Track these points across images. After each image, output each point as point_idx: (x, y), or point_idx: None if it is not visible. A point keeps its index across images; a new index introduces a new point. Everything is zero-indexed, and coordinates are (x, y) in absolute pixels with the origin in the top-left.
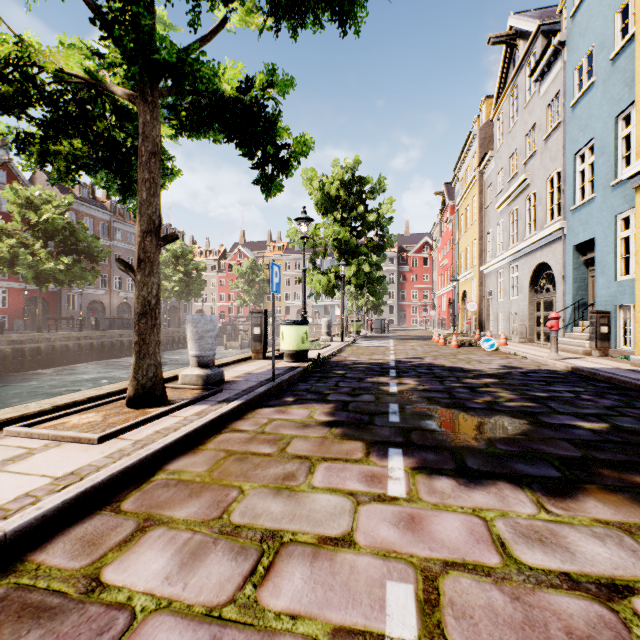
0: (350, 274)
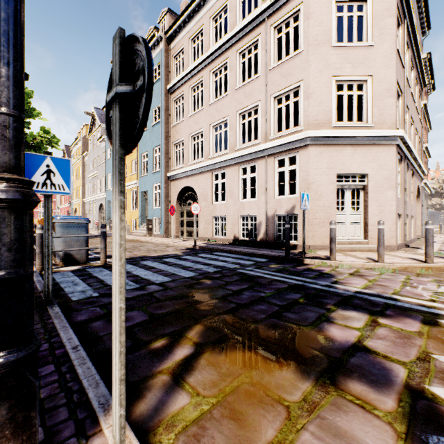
0: None
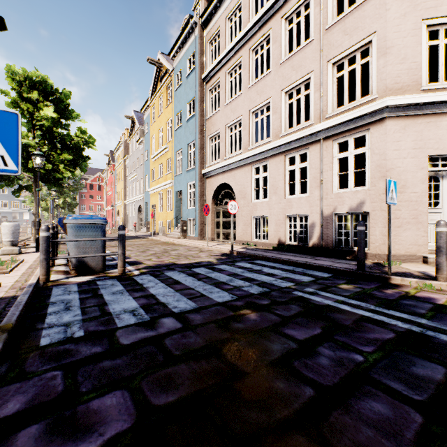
0: (60, 202)
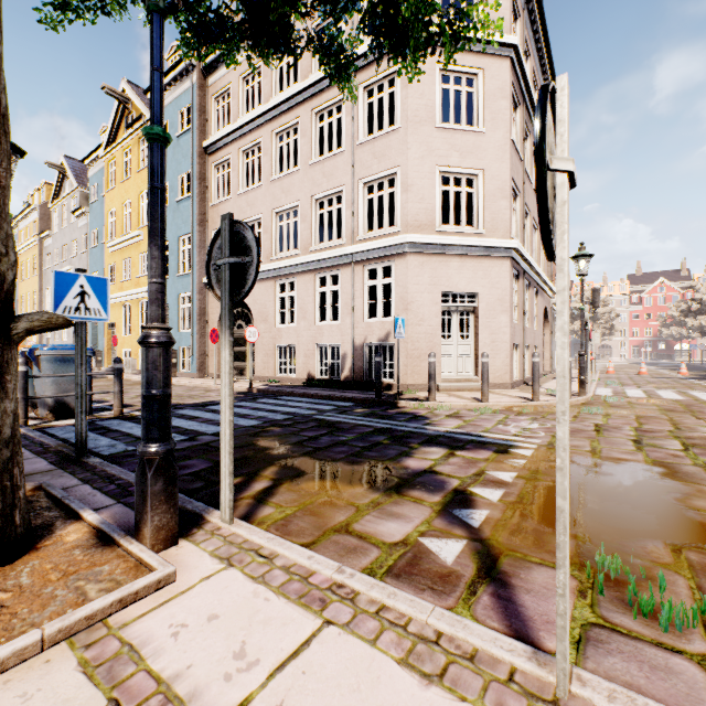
0: None
